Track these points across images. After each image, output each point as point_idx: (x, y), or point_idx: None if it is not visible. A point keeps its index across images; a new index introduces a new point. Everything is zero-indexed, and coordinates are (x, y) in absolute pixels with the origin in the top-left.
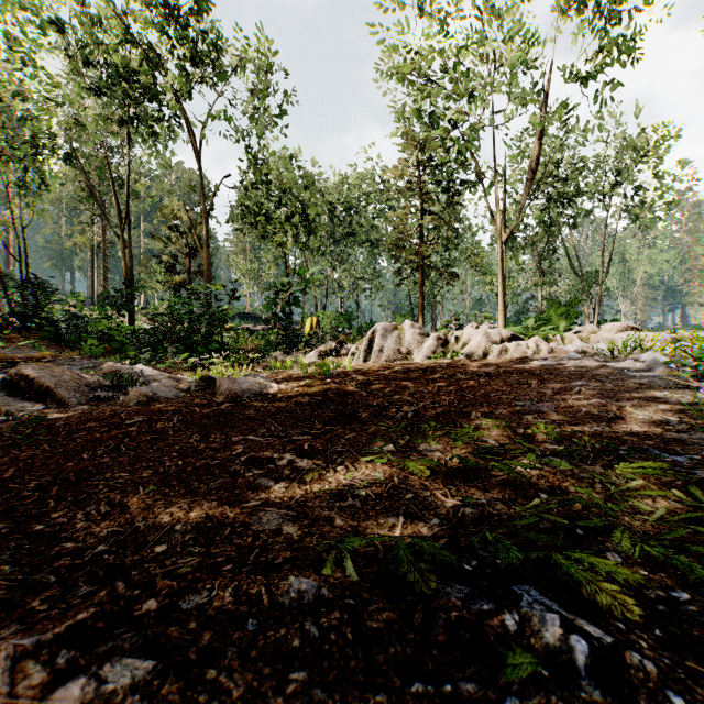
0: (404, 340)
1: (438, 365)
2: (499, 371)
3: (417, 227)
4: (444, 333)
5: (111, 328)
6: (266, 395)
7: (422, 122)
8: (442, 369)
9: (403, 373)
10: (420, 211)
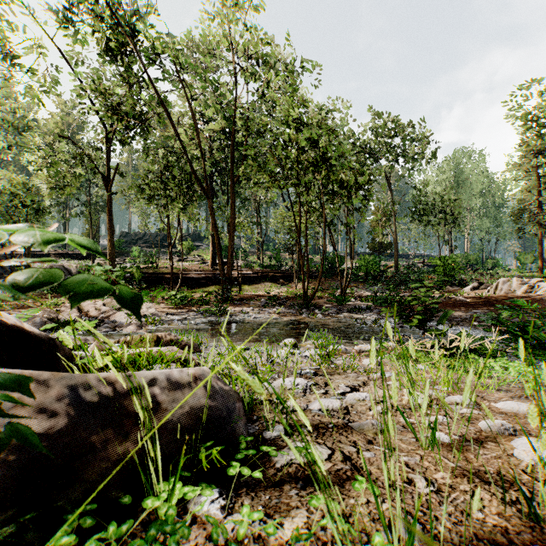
0: (512, 286)
1: (523, 296)
2: (542, 299)
3: (535, 199)
4: (533, 283)
5: (369, 274)
6: (468, 301)
7: (539, 134)
8: (524, 297)
9: (508, 298)
10: (538, 189)
